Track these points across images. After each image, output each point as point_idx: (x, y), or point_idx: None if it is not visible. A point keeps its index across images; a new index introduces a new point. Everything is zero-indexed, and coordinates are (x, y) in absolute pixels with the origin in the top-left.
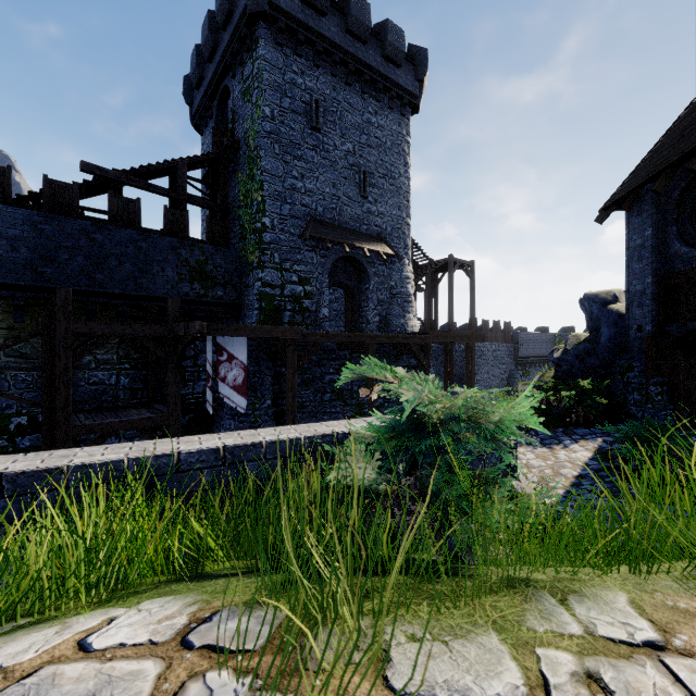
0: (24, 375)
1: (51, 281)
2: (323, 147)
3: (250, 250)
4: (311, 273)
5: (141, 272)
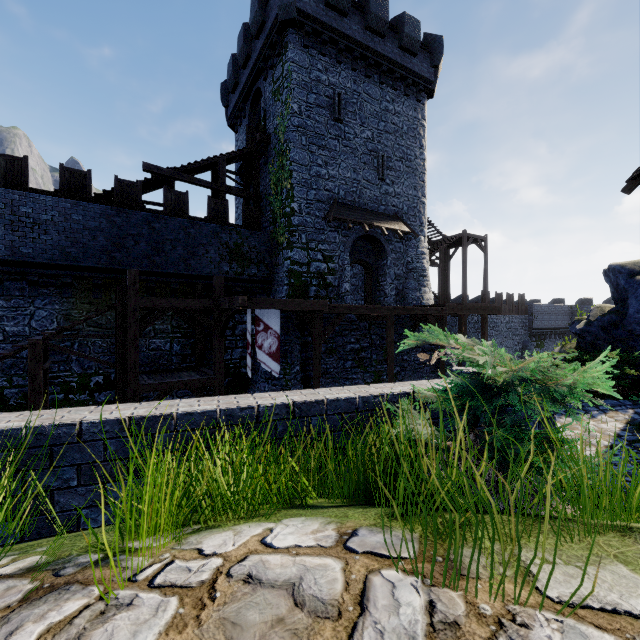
0: (101, 342)
1: (121, 263)
2: (344, 136)
3: (280, 232)
4: (334, 251)
5: (190, 254)
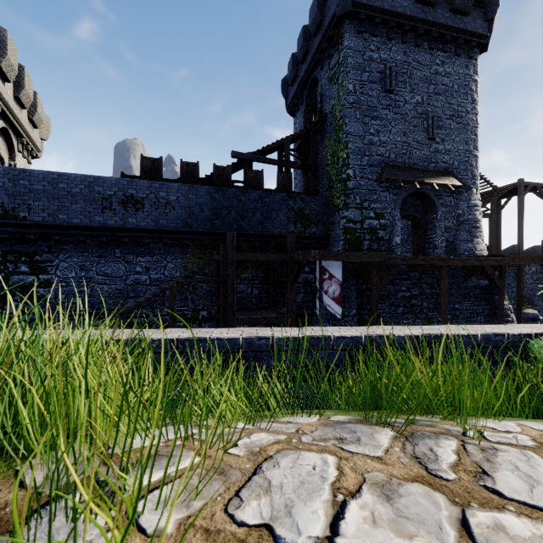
0: (205, 286)
1: (219, 228)
2: (395, 104)
3: (337, 196)
4: (385, 209)
5: (265, 219)
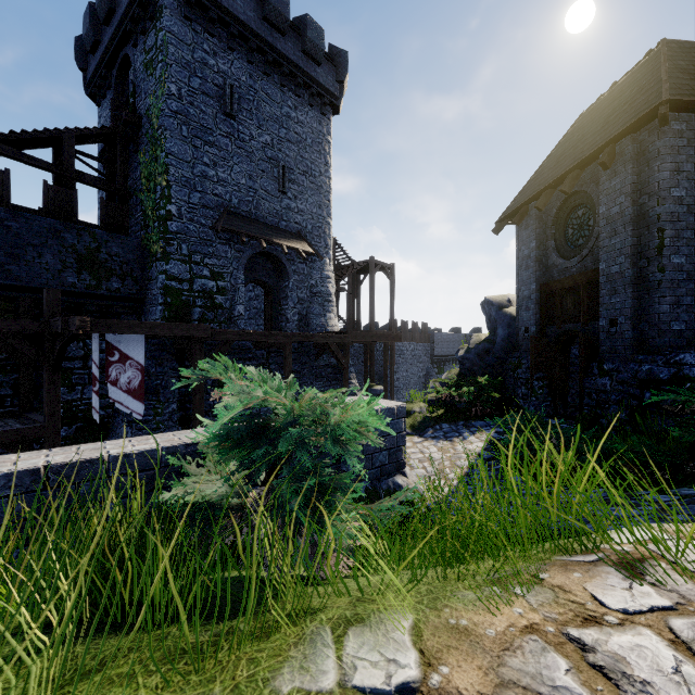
0: None
1: None
2: (238, 135)
3: (153, 239)
4: (225, 268)
5: (10, 257)
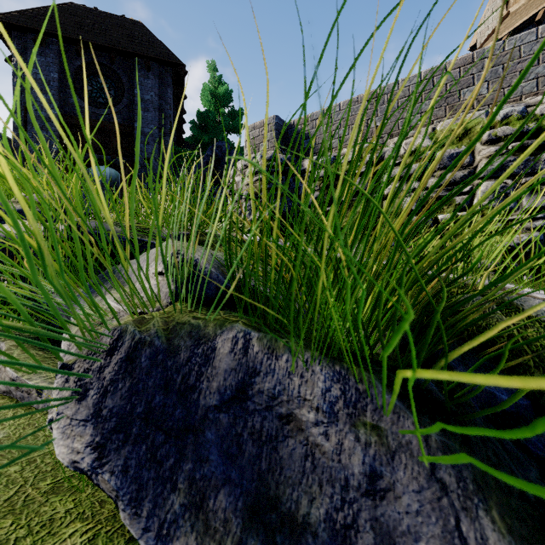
0: None
1: None
2: None
3: None
4: None
5: None
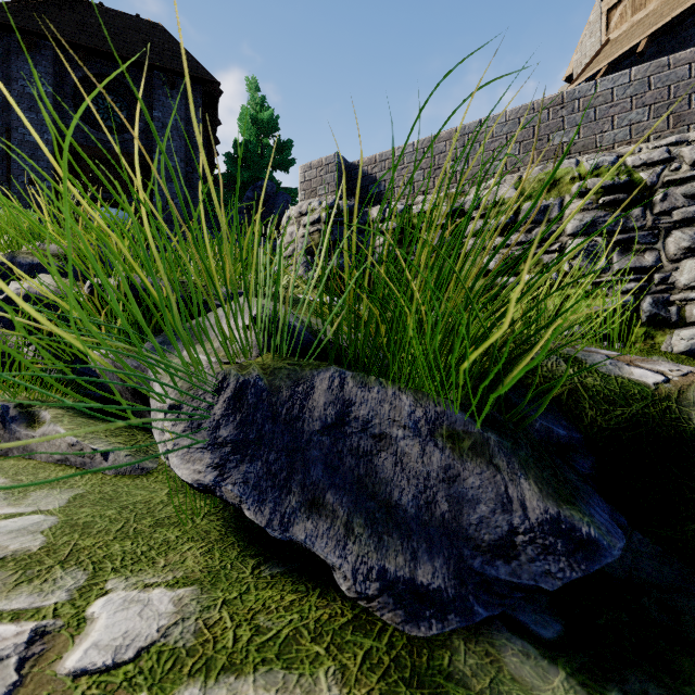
0: None
1: None
2: None
3: None
4: None
5: None
